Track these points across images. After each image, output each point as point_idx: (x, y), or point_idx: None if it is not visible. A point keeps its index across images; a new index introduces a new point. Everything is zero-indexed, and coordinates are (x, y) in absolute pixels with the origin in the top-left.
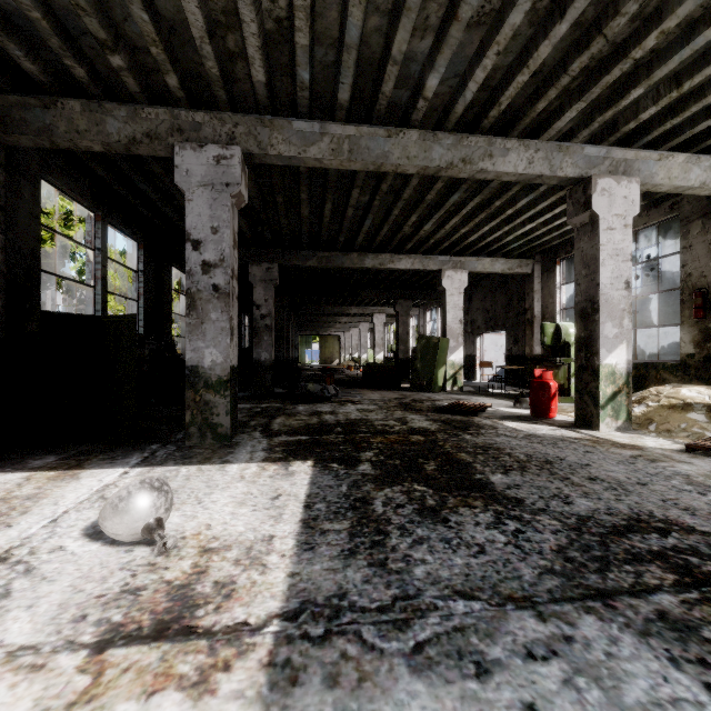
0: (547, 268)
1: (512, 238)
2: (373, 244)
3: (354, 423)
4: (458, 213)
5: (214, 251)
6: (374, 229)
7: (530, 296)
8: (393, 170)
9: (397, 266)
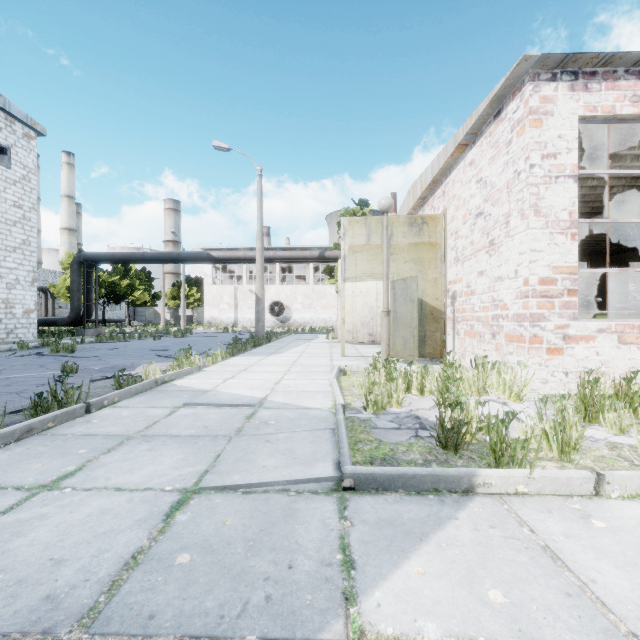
0: None
1: None
2: None
3: None
4: None
5: None
6: None
7: None
8: None
9: None
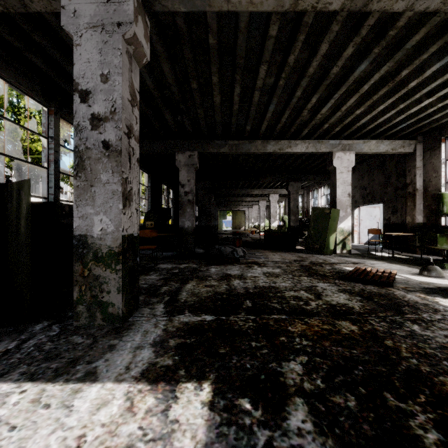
0: (430, 146)
1: (400, 119)
2: (274, 132)
3: (264, 294)
4: (358, 90)
5: (105, 102)
6: (276, 117)
7: (411, 172)
8: (313, 6)
9: (293, 150)
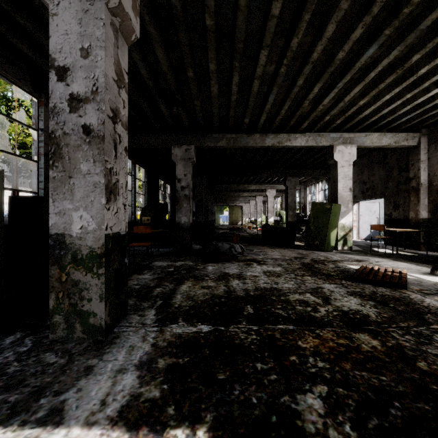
0: (435, 139)
1: (405, 111)
2: (273, 125)
3: (266, 297)
4: (364, 78)
5: (85, 81)
6: (275, 109)
7: (415, 166)
8: None
9: (293, 143)
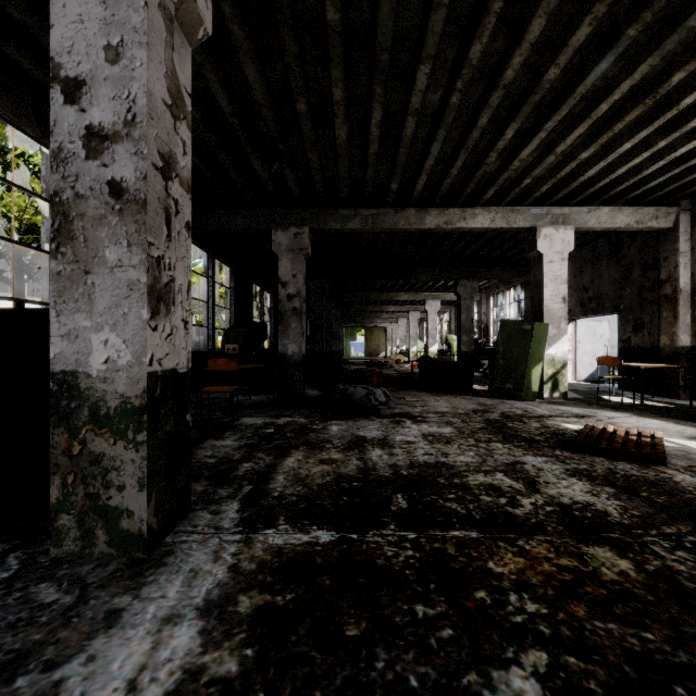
0: None
1: (654, 170)
2: (438, 194)
3: (429, 480)
4: (590, 114)
5: (113, 103)
6: (442, 166)
7: (670, 260)
8: None
9: (470, 224)
